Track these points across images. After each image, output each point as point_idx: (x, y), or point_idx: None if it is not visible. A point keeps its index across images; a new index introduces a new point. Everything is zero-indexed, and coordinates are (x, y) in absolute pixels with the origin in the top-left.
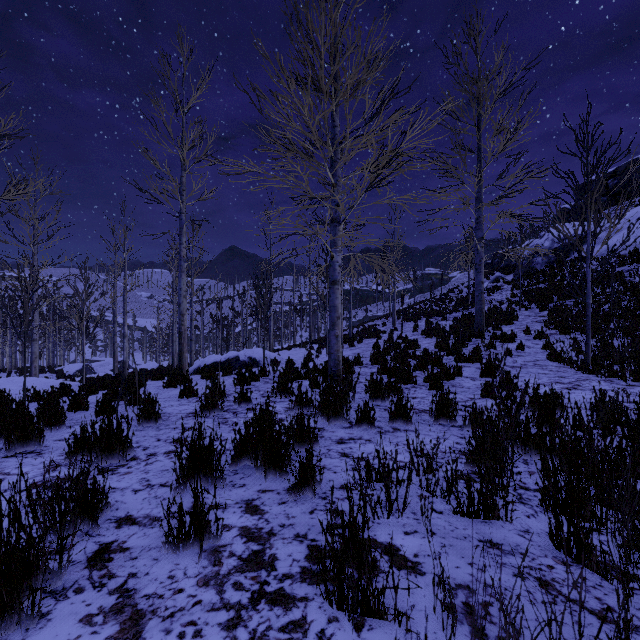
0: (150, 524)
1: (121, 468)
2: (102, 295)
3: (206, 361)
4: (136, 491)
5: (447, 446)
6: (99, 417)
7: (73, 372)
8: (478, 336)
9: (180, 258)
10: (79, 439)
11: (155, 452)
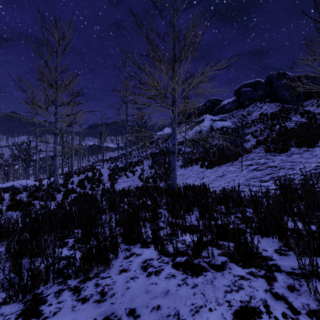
0: None
1: None
2: None
3: None
4: None
5: None
6: None
7: None
8: (126, 171)
9: None
10: None
11: None
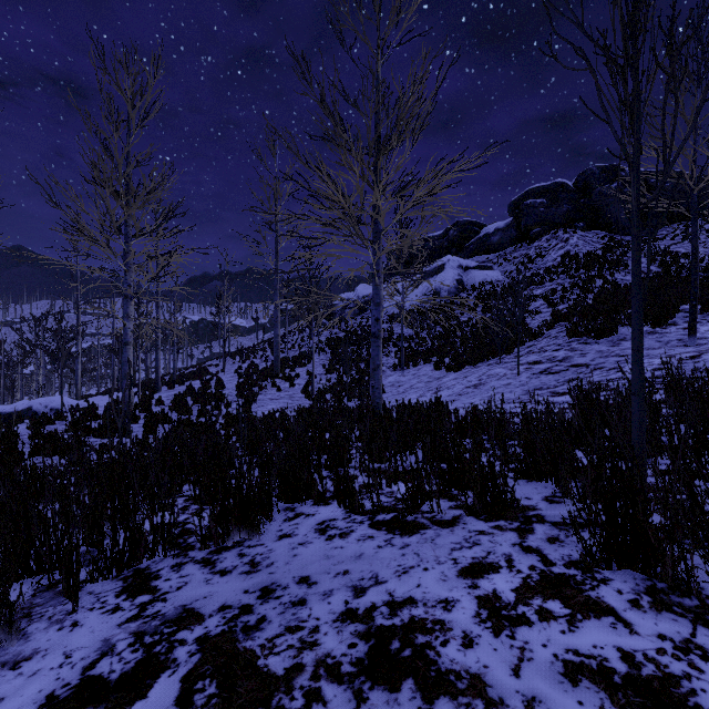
0: None
1: None
2: None
3: None
4: None
5: None
6: None
7: None
8: (275, 377)
9: None
10: None
11: None
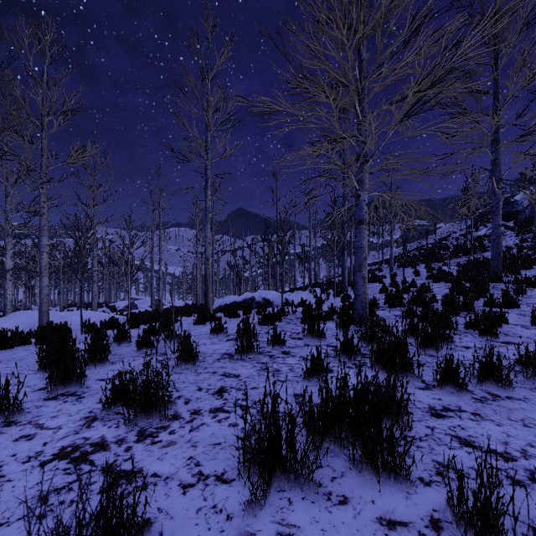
0: None
1: (162, 433)
2: (143, 243)
3: (226, 301)
4: (184, 487)
5: None
6: (139, 353)
7: (122, 307)
8: (495, 281)
9: (205, 209)
10: (117, 387)
11: (199, 408)
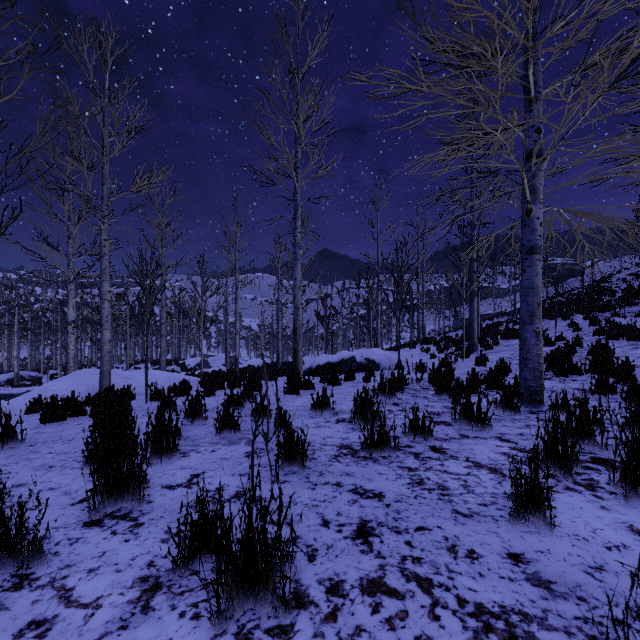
0: None
1: None
2: (217, 290)
3: (318, 361)
4: None
5: None
6: (219, 438)
7: (193, 365)
8: None
9: (295, 244)
10: (193, 525)
11: (337, 577)
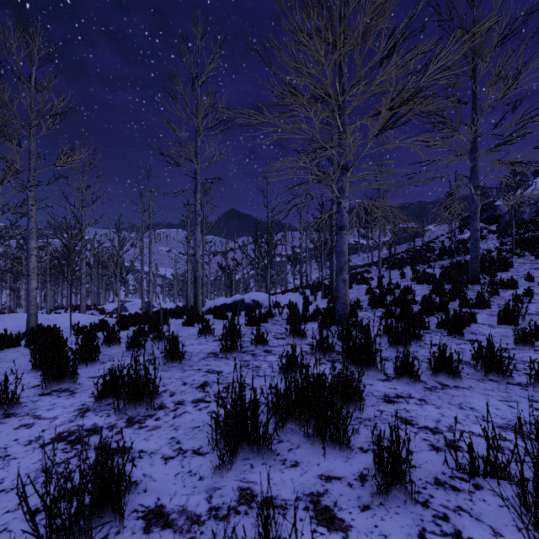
0: (188, 530)
1: (149, 419)
2: (132, 246)
3: (216, 303)
4: (166, 459)
5: (527, 414)
6: (129, 353)
7: (111, 310)
8: (474, 282)
9: (195, 213)
10: (107, 382)
11: (182, 400)
